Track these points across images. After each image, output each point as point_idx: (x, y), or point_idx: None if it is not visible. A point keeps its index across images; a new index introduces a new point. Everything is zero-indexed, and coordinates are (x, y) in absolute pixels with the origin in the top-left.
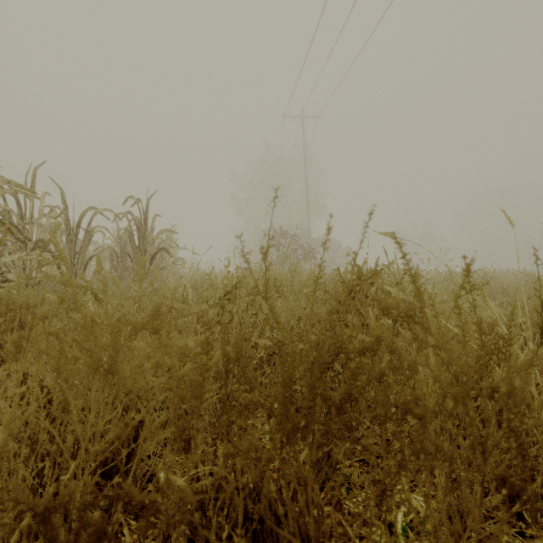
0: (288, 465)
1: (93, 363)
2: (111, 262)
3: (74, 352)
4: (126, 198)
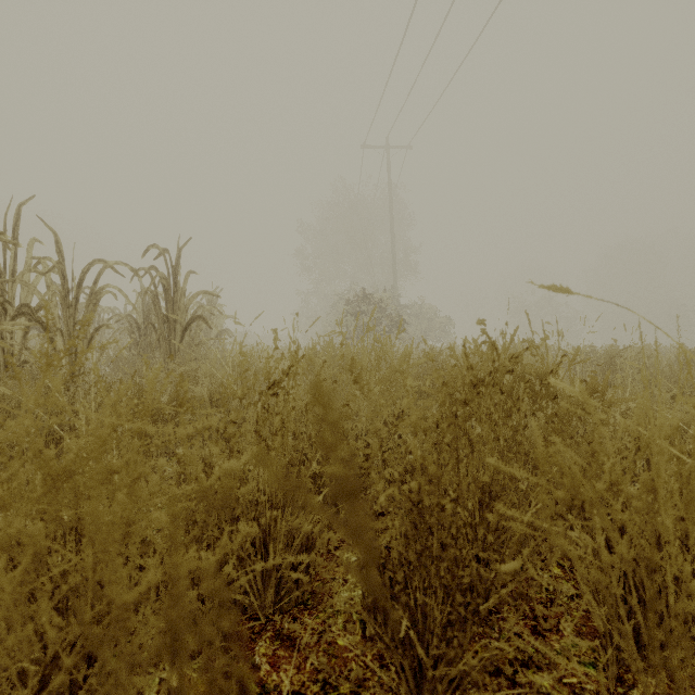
0: None
1: None
2: (131, 335)
3: None
4: (148, 248)
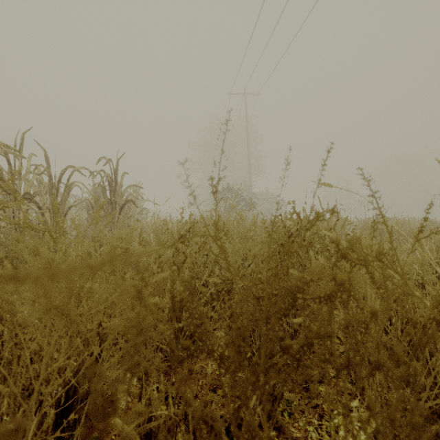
0: (243, 438)
1: (47, 305)
2: (88, 212)
3: (28, 294)
4: (99, 159)
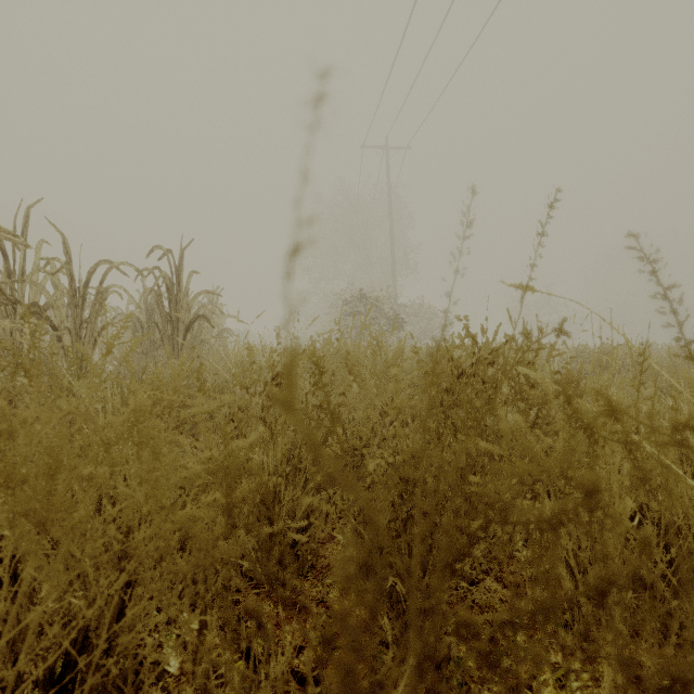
0: None
1: (9, 508)
2: (134, 334)
3: None
4: (152, 249)
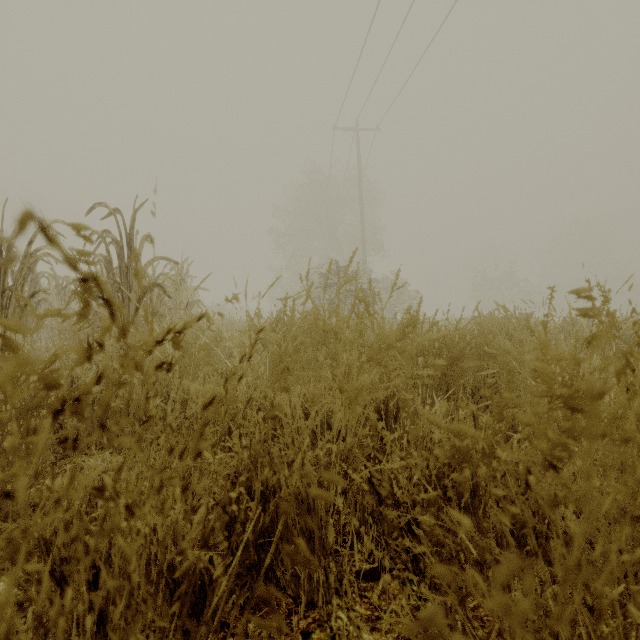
0: None
1: None
2: None
3: None
4: (93, 206)
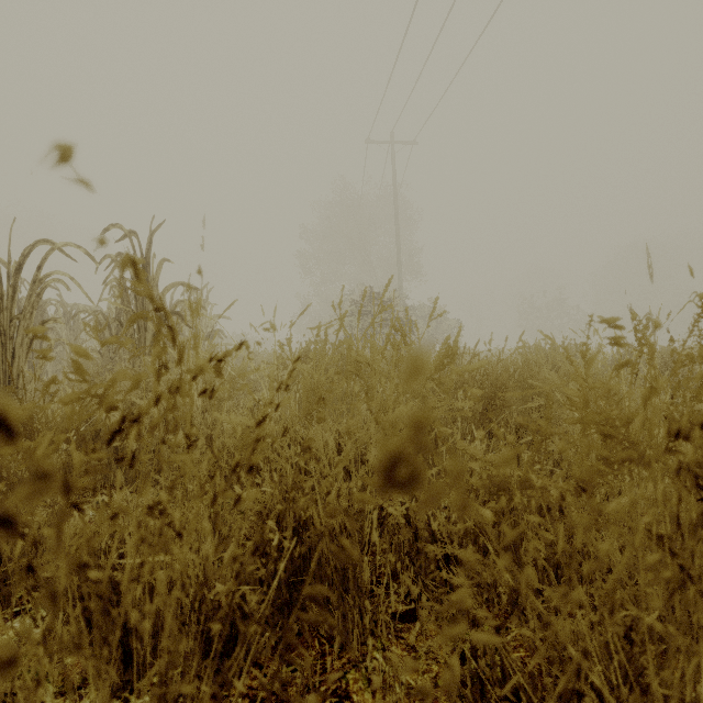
0: None
1: None
2: (100, 335)
3: None
4: (107, 227)
